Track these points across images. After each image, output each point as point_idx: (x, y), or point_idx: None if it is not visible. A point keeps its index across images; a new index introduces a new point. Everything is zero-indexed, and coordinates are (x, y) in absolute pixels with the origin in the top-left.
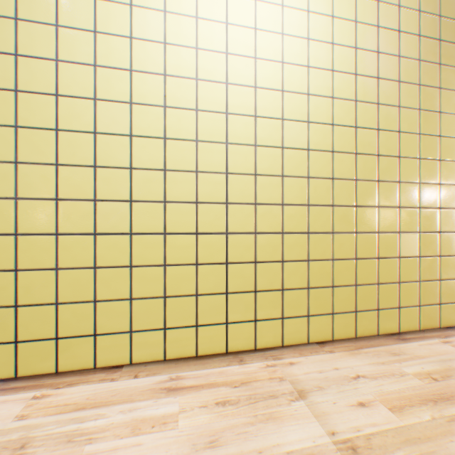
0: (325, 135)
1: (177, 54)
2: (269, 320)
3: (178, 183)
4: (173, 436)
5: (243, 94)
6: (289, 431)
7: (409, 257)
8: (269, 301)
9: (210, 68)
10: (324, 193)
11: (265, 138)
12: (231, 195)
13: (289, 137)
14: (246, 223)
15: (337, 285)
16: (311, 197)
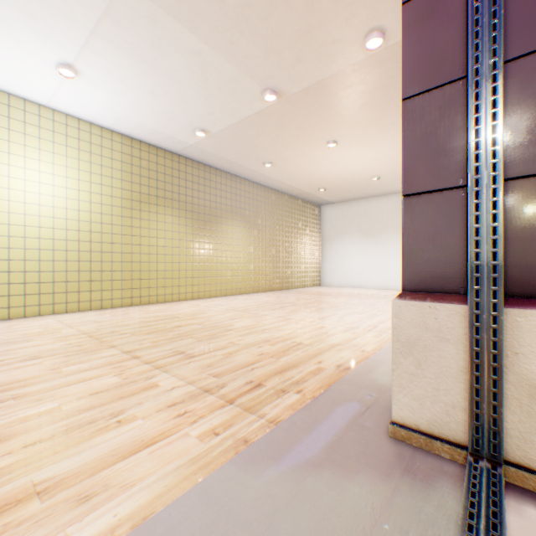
0: (77, 235)
1: (0, 203)
2: (48, 305)
3: (0, 252)
4: (3, 325)
5: (35, 218)
6: (44, 321)
7: (118, 280)
8: (48, 297)
9: (18, 208)
10: (76, 256)
11: (46, 236)
12: (28, 257)
13: (58, 235)
14: (36, 268)
15: (83, 291)
16: (69, 258)
